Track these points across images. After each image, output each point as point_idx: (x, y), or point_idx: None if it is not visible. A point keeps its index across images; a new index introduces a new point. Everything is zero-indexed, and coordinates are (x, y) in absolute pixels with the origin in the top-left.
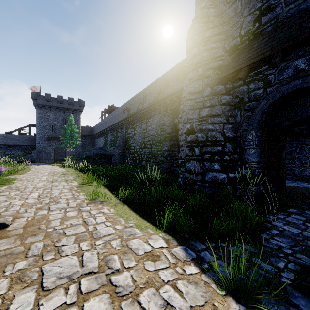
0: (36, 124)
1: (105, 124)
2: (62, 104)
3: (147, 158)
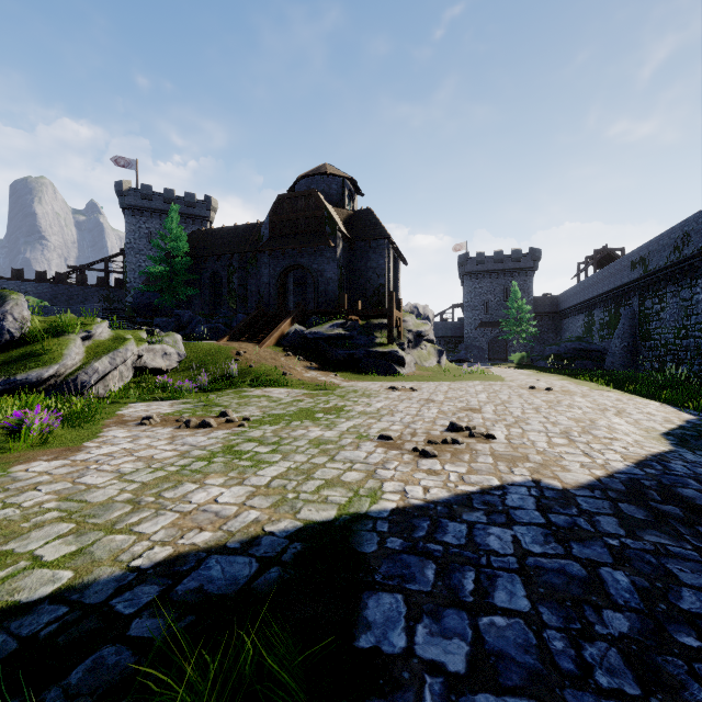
0: (463, 303)
1: (587, 291)
2: (502, 265)
3: (693, 357)
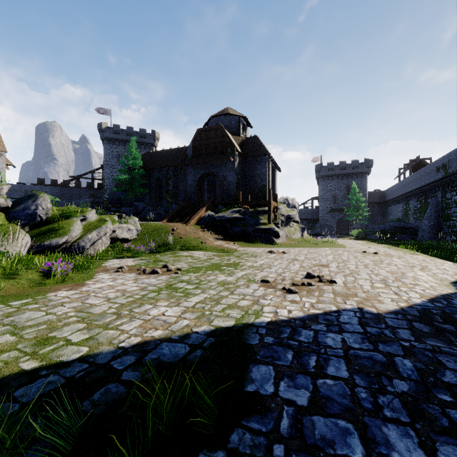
0: (319, 196)
1: (405, 187)
2: (345, 170)
3: None
